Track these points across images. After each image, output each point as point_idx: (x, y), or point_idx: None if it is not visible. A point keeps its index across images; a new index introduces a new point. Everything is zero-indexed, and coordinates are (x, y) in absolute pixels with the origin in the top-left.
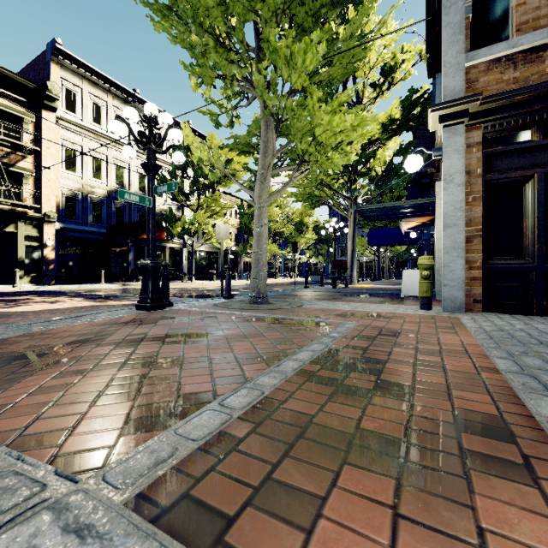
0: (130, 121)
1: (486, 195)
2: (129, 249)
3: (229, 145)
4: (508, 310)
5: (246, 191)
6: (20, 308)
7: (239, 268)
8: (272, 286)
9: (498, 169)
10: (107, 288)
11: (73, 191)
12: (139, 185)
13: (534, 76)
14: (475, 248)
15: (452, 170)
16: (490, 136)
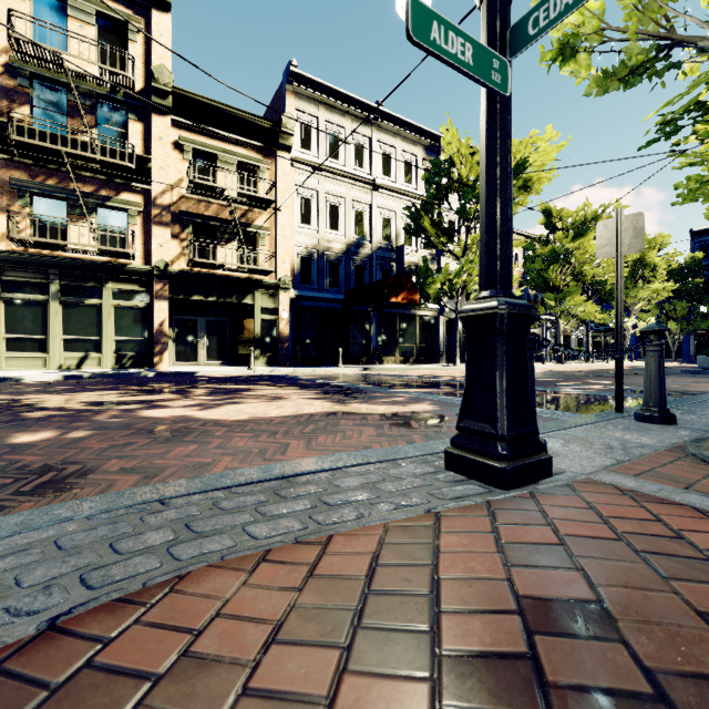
0: None
1: None
2: (370, 320)
3: None
4: None
5: None
6: (222, 411)
7: None
8: None
9: None
10: (346, 374)
11: (308, 249)
12: (382, 232)
13: None
14: None
15: None
16: None
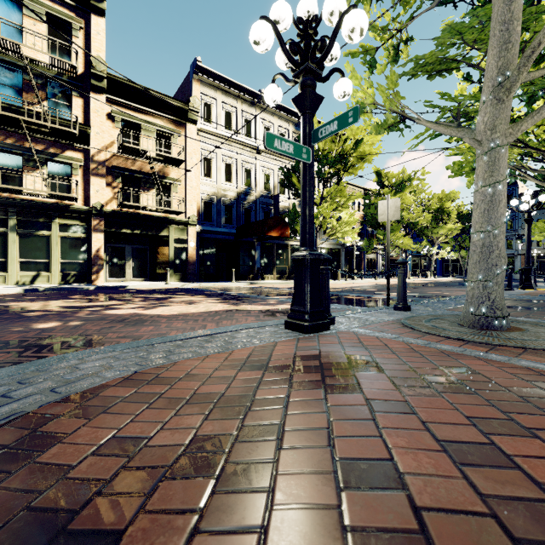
0: (280, 25)
1: None
2: (255, 248)
3: (408, 72)
4: None
5: (448, 131)
6: (159, 310)
7: (362, 266)
8: (418, 288)
9: None
10: (237, 287)
11: (209, 196)
12: (263, 184)
13: None
14: None
15: None
16: None
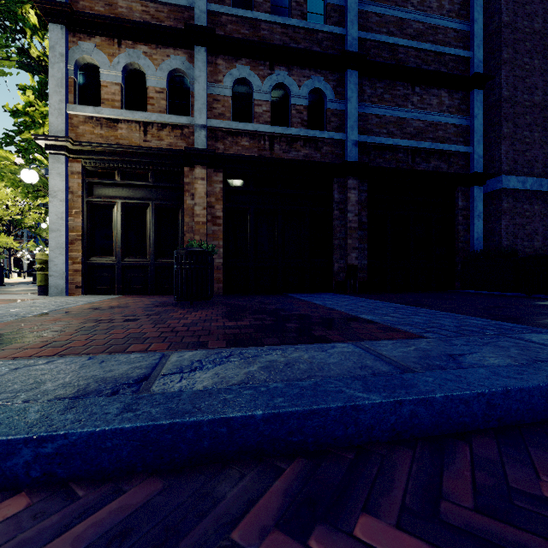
0: None
1: (89, 211)
2: None
3: None
4: (103, 292)
5: None
6: None
7: None
8: None
9: (98, 194)
10: None
11: None
12: None
13: (112, 138)
14: (77, 249)
15: (56, 188)
16: (91, 169)
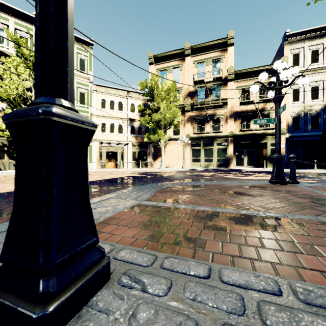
0: (262, 80)
1: None
2: None
3: None
4: None
5: None
6: (242, 177)
7: None
8: None
9: None
10: (312, 172)
11: (297, 113)
12: None
13: None
14: None
15: None
16: None
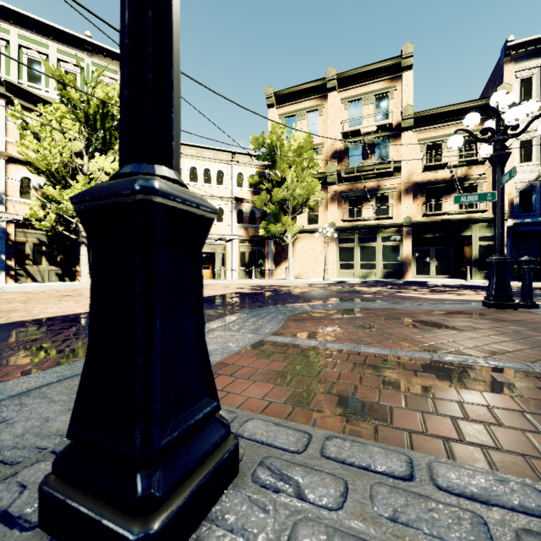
0: (470, 126)
1: None
2: None
3: None
4: None
5: None
6: (429, 296)
7: None
8: None
9: None
10: None
11: (528, 183)
12: None
13: None
14: None
15: None
16: None
